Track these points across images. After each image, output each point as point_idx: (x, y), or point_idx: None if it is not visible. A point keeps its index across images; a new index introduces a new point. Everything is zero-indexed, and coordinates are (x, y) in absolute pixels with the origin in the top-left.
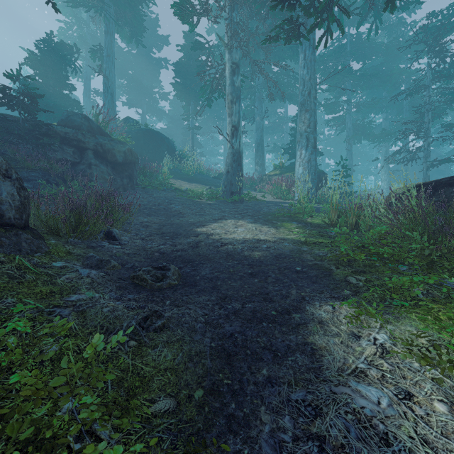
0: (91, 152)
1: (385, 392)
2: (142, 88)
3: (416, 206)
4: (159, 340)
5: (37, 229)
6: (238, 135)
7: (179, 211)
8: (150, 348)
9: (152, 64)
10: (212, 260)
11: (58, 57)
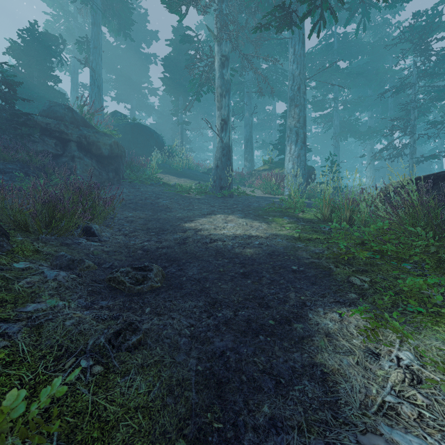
0: (74, 144)
1: (431, 444)
2: (131, 83)
3: (416, 200)
4: (132, 364)
5: (4, 224)
6: (228, 129)
7: (166, 206)
8: (119, 376)
9: (141, 59)
10: (200, 258)
11: (42, 47)
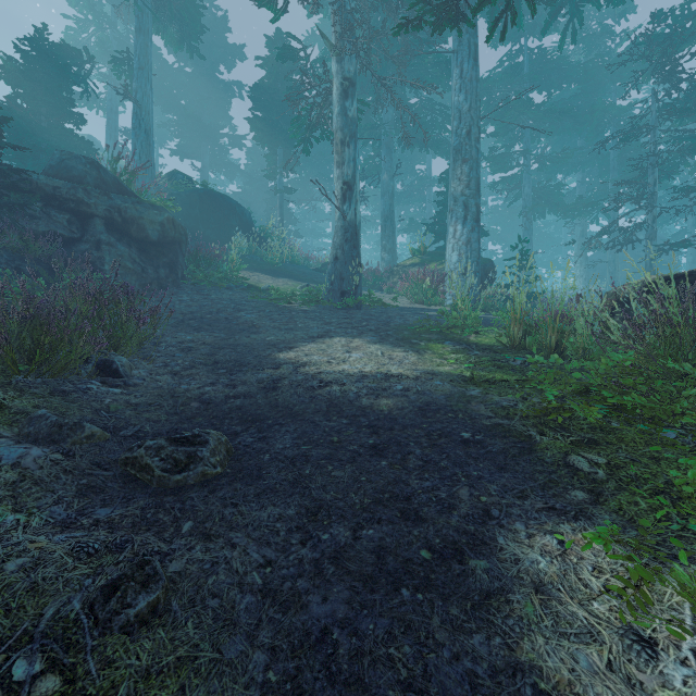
0: (100, 221)
1: None
2: (201, 127)
3: (676, 315)
4: (127, 669)
5: None
6: (353, 198)
7: (251, 324)
8: None
9: (218, 90)
10: (300, 417)
11: (55, 67)
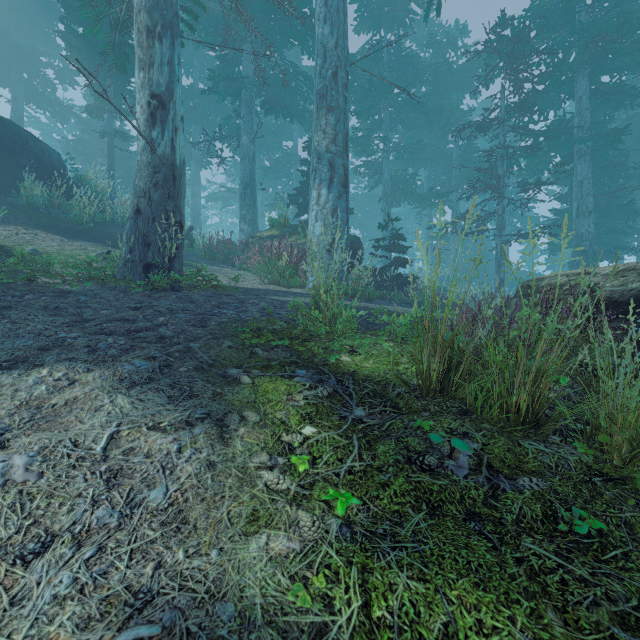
0: None
1: None
2: (8, 45)
3: None
4: None
5: None
6: (169, 122)
7: None
8: None
9: (34, 3)
10: None
11: None
